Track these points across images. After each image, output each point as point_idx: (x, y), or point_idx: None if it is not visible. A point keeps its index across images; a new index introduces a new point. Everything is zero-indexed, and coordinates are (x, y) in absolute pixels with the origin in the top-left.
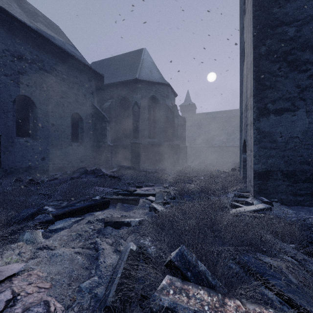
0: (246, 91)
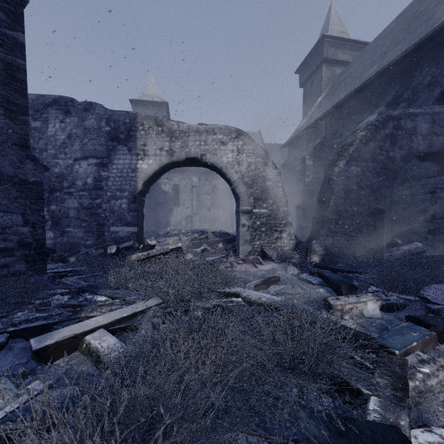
0: None
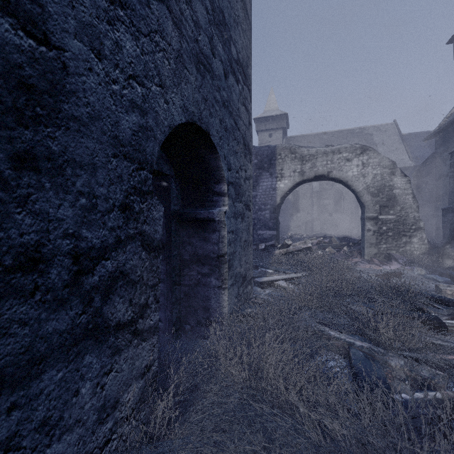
0: None
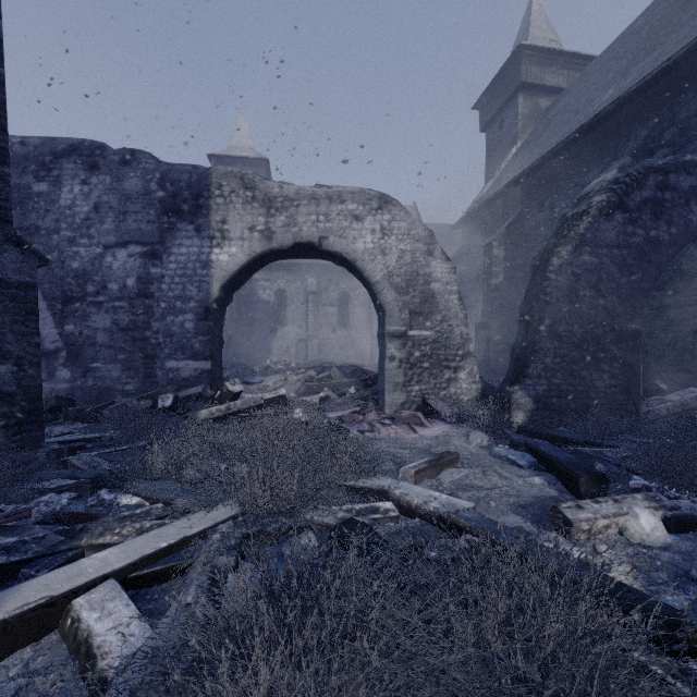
0: None
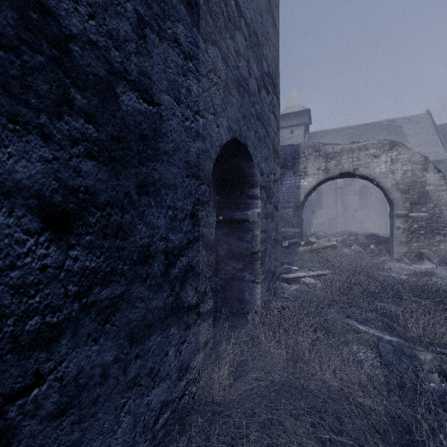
0: (261, 12)
